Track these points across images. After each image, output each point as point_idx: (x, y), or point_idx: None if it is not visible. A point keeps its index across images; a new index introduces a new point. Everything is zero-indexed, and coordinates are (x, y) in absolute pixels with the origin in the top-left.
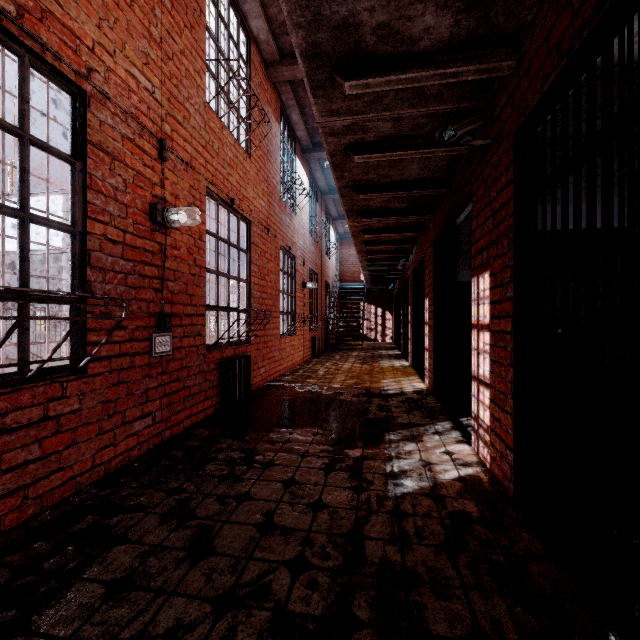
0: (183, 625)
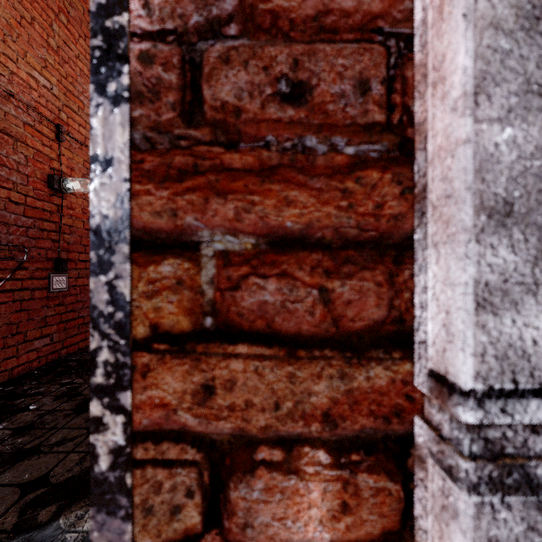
0: (67, 439)
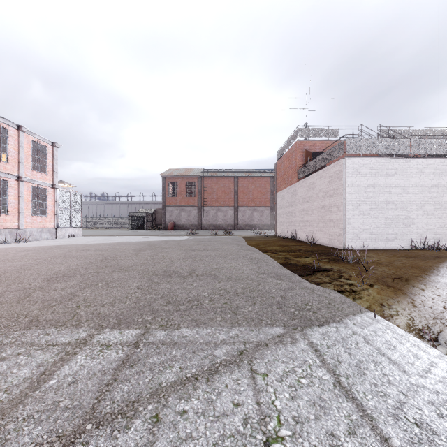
0: None
